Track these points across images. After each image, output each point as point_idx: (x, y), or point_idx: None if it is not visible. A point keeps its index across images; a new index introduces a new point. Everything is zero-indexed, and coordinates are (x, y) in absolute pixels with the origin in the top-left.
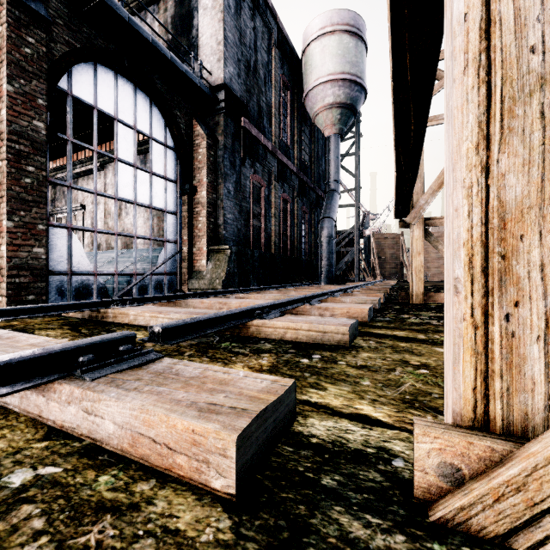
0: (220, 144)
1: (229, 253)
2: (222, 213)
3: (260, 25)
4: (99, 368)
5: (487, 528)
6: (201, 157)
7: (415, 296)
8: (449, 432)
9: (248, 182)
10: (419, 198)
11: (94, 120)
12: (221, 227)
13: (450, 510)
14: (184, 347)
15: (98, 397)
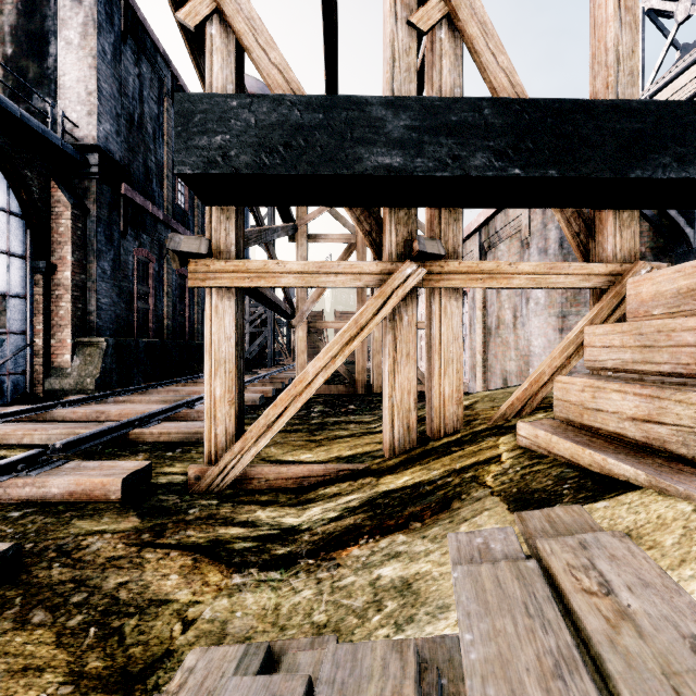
0: (91, 215)
1: (105, 347)
2: (94, 297)
3: (148, 71)
4: (34, 470)
5: (203, 489)
6: (64, 230)
7: None
8: (199, 466)
9: (131, 258)
10: (303, 305)
11: None
12: (93, 314)
13: (195, 487)
14: (72, 457)
15: (46, 480)
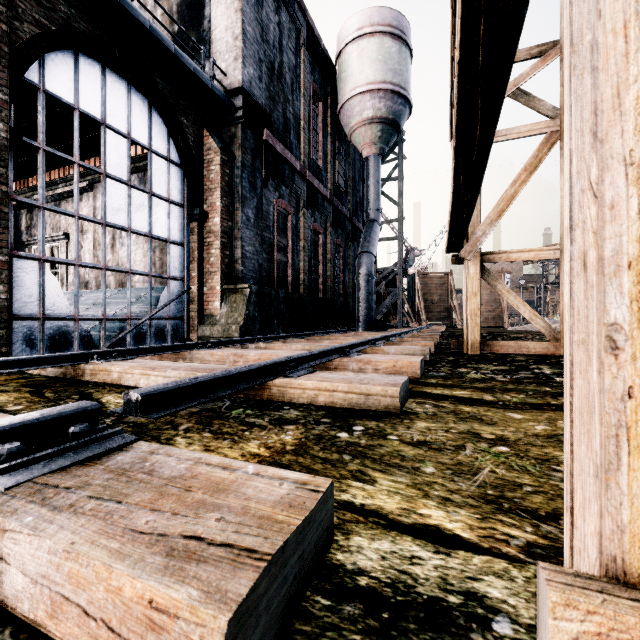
0: (237, 161)
1: (249, 294)
2: (239, 245)
3: (287, 20)
4: (24, 465)
5: None
6: (214, 176)
7: (470, 345)
8: (614, 602)
9: (272, 208)
10: (475, 229)
11: (75, 124)
12: (238, 261)
13: None
14: (180, 417)
15: (2, 525)
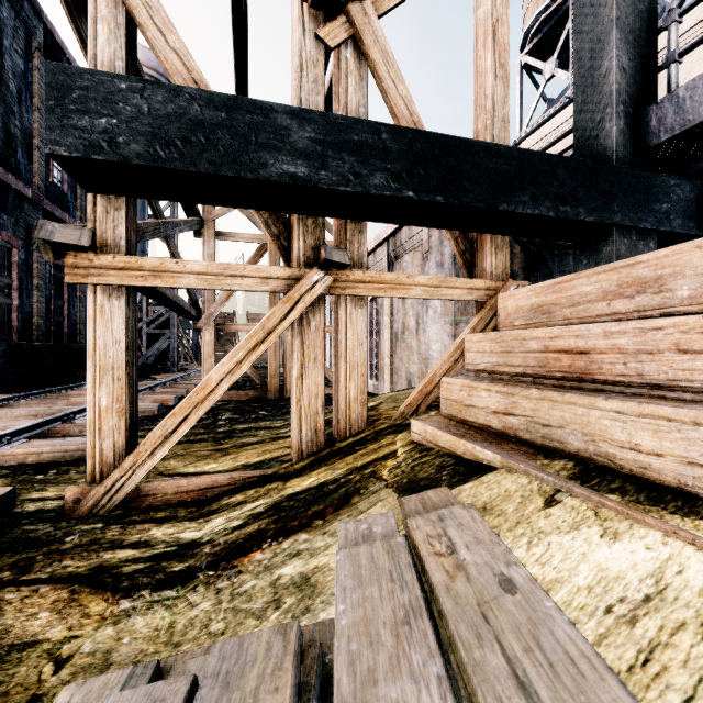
0: None
1: None
2: None
3: (11, 16)
4: None
5: (85, 512)
6: None
7: None
8: (79, 487)
9: None
10: (211, 306)
11: None
12: None
13: (74, 512)
14: None
15: None
